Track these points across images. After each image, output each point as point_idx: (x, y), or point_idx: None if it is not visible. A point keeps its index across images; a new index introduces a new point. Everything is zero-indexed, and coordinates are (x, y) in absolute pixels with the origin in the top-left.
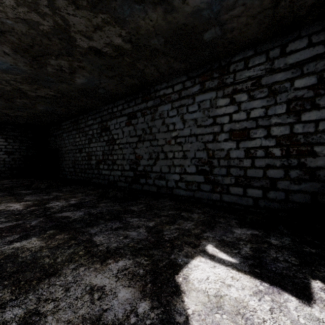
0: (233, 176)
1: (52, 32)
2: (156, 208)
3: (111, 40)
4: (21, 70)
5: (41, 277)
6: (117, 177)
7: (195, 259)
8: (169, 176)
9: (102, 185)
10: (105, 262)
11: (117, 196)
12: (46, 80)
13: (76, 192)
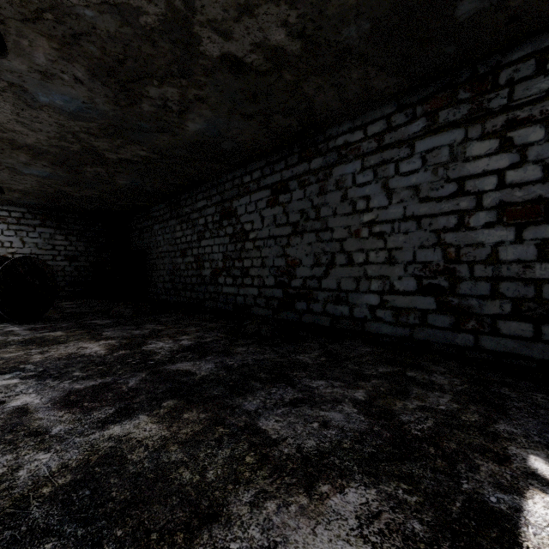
0: (507, 298)
1: (160, 29)
2: (347, 359)
3: (265, 36)
4: (98, 112)
5: (190, 522)
6: (250, 298)
7: (530, 499)
8: (357, 298)
9: (225, 313)
10: (316, 491)
11: (261, 333)
12: (137, 129)
13: (184, 324)
